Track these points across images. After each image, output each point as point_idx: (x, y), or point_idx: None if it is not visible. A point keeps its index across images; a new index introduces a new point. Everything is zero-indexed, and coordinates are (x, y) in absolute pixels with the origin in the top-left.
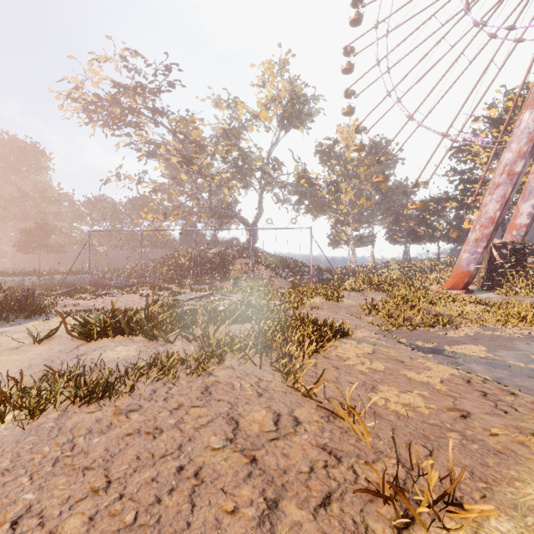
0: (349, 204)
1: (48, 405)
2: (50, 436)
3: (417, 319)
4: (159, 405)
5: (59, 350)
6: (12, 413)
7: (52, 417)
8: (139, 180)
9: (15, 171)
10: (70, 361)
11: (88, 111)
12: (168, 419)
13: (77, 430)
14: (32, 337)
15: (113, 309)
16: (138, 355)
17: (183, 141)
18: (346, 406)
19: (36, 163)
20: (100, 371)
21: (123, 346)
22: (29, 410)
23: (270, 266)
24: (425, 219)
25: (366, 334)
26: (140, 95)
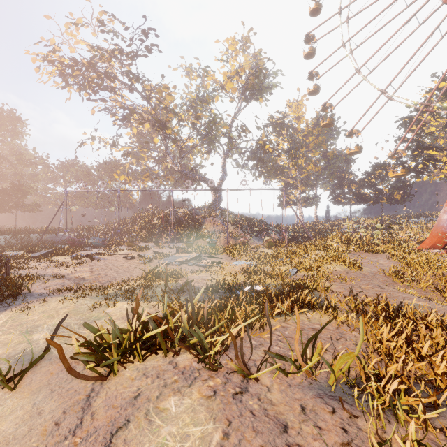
0: (297, 169)
1: None
2: None
3: None
4: None
5: (54, 419)
6: None
7: None
8: (114, 143)
9: None
10: None
11: (64, 75)
12: None
13: None
14: None
15: (137, 310)
16: (231, 443)
17: (156, 107)
18: None
19: (12, 128)
20: None
21: (176, 395)
22: None
23: (238, 225)
24: (370, 182)
25: None
26: (118, 58)
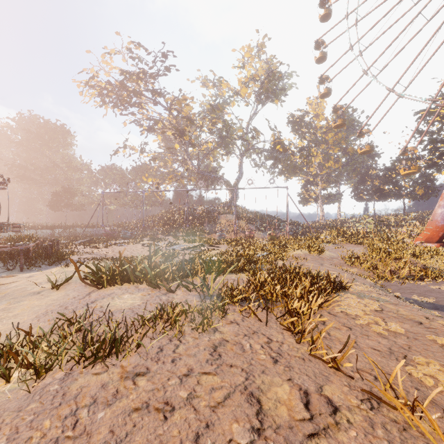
0: (318, 166)
1: (56, 361)
2: (53, 404)
3: (404, 271)
4: (167, 368)
5: (73, 296)
6: (20, 369)
7: (57, 377)
8: (141, 150)
9: (48, 147)
10: (81, 309)
11: (101, 95)
12: (179, 390)
13: (81, 397)
14: (51, 283)
15: (120, 259)
16: (143, 304)
17: (177, 117)
18: (388, 386)
19: (63, 140)
20: (107, 323)
21: (129, 294)
22: (36, 367)
23: (250, 221)
24: (390, 178)
25: (362, 287)
26: (142, 79)
